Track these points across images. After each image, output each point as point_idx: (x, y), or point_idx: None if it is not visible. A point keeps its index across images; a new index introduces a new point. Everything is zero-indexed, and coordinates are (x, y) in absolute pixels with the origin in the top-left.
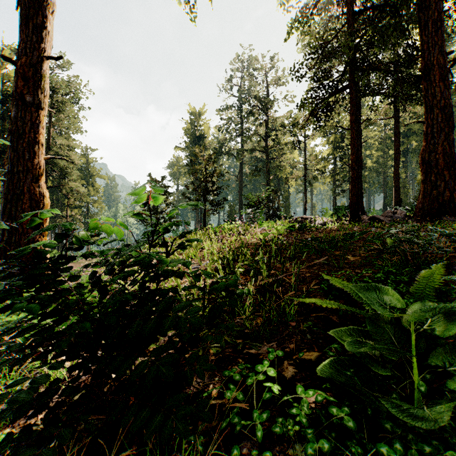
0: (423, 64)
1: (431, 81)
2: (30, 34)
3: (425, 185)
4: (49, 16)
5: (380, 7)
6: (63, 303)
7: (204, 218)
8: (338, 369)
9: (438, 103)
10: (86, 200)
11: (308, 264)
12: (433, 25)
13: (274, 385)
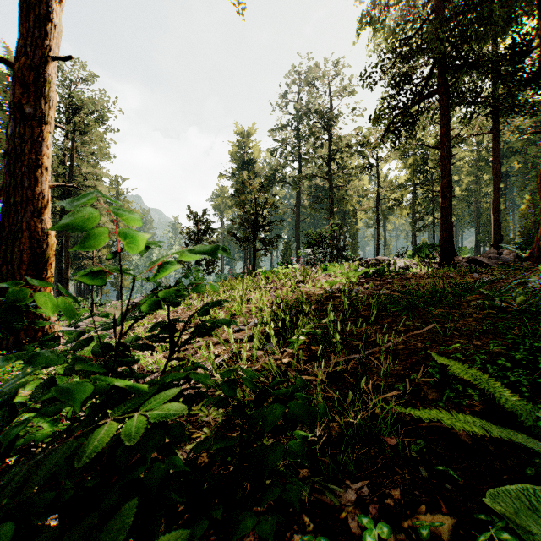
0: None
1: None
2: (31, 28)
3: None
4: (55, 4)
5: None
6: None
7: (254, 259)
8: None
9: None
10: (116, 238)
11: (405, 335)
12: None
13: None
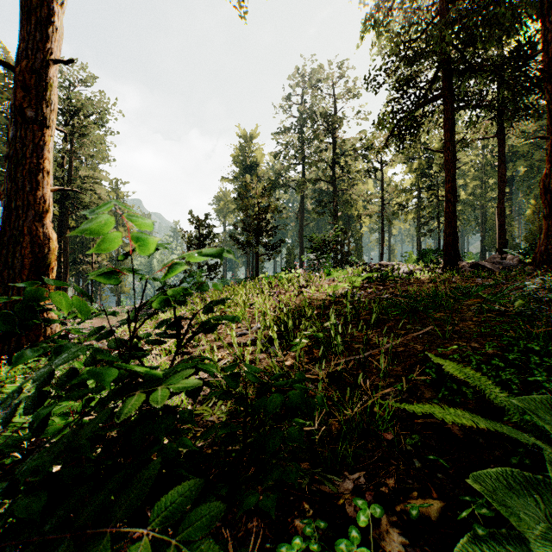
0: (545, 60)
1: None
2: (32, 31)
3: (549, 221)
4: (57, 7)
5: None
6: None
7: (257, 264)
8: None
9: None
10: None
11: (404, 337)
12: None
13: None
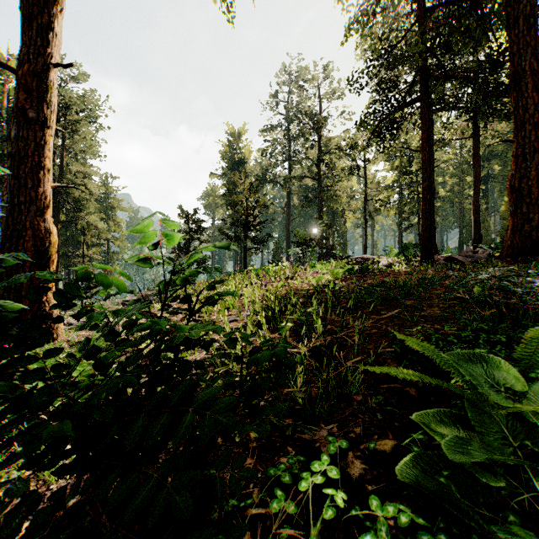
0: (512, 70)
1: (522, 91)
2: (34, 36)
3: (515, 218)
4: (57, 14)
5: (457, 2)
6: (34, 390)
7: (245, 258)
8: (424, 470)
9: (531, 118)
10: (106, 237)
11: (375, 319)
12: (524, 22)
13: (337, 491)
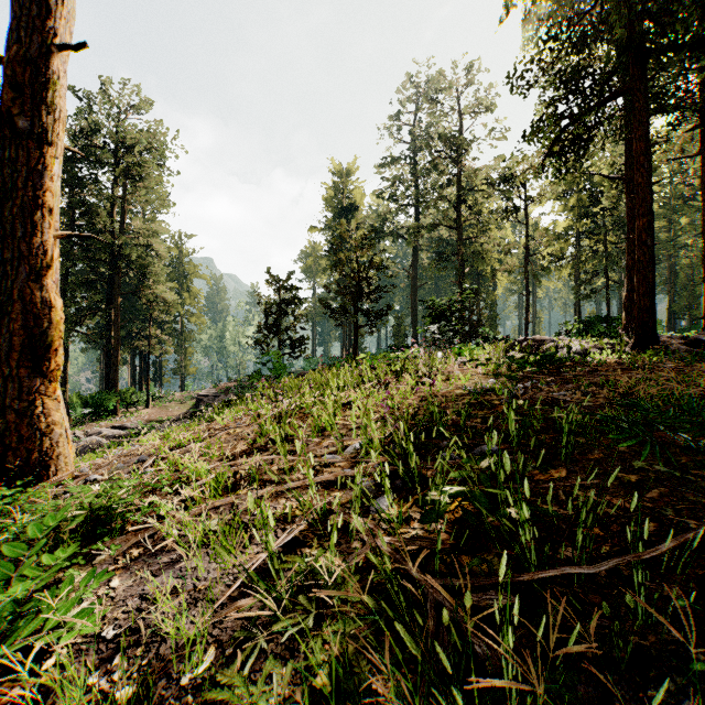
0: None
1: None
2: (27, 3)
3: None
4: None
5: None
6: None
7: (355, 339)
8: None
9: None
10: (179, 312)
11: (697, 528)
12: None
13: None
